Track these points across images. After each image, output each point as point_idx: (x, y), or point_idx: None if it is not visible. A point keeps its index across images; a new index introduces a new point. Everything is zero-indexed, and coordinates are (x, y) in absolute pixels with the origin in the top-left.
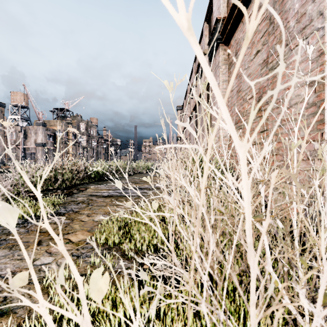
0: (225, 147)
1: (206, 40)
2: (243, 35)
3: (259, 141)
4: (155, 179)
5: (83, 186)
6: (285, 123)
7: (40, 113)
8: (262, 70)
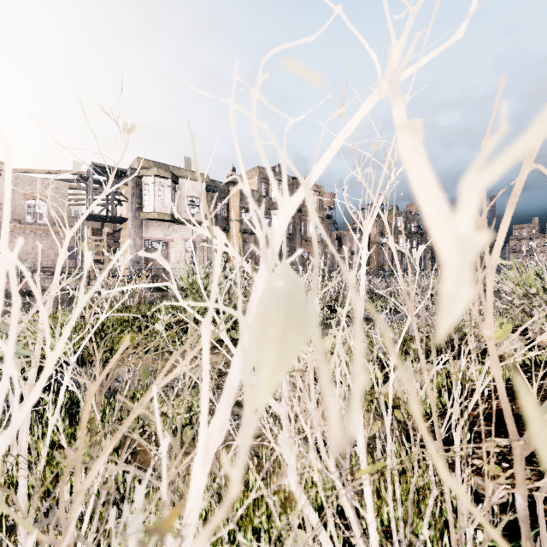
0: None
1: None
2: None
3: None
4: None
5: None
6: None
7: (355, 215)
8: None
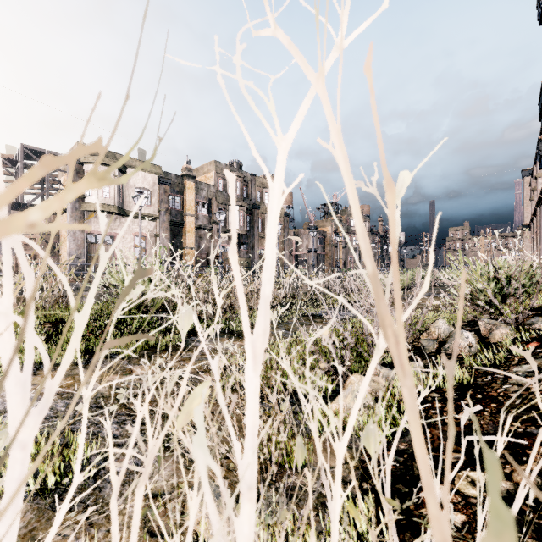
0: None
1: None
2: None
3: None
4: None
5: None
6: None
7: (312, 214)
8: None
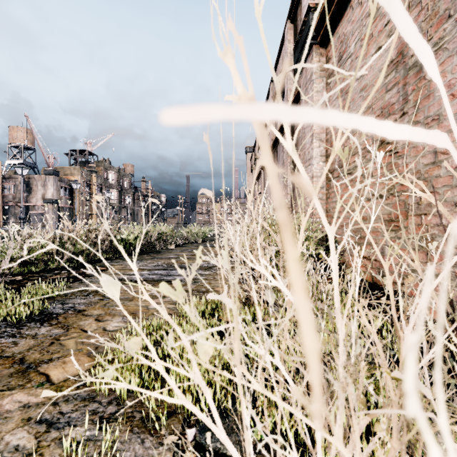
0: (322, 204)
1: (290, 47)
2: (353, 27)
3: (382, 193)
4: (215, 251)
5: (104, 263)
6: (446, 158)
7: (50, 156)
8: (387, 77)
